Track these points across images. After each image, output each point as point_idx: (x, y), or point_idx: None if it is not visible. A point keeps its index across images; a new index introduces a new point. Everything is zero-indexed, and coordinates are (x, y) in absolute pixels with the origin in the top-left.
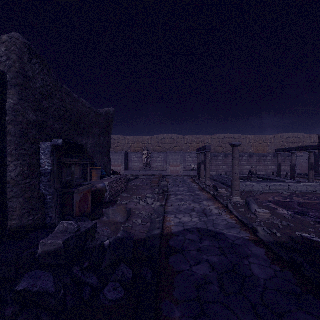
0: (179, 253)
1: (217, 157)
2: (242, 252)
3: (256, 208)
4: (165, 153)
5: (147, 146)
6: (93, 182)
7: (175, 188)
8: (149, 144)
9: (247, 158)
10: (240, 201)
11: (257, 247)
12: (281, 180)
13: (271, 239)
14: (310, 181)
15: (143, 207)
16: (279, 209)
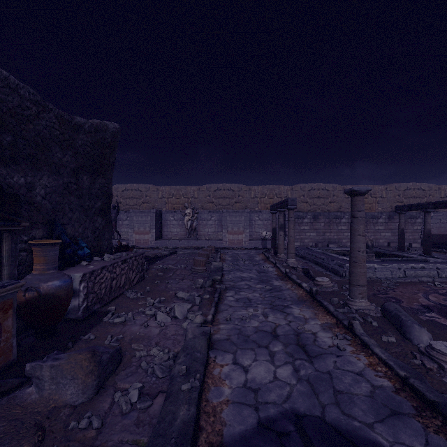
0: None
1: (301, 218)
2: None
3: (425, 337)
4: (221, 212)
5: (193, 202)
6: (21, 280)
7: (235, 274)
8: (195, 199)
9: (347, 221)
10: (368, 307)
11: None
12: (421, 259)
13: None
14: None
15: (162, 331)
16: None
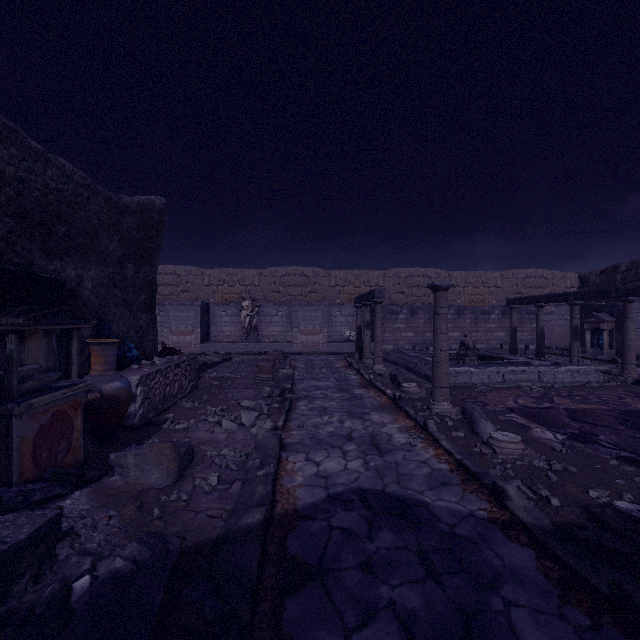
0: (313, 583)
1: (395, 314)
2: (480, 564)
3: (490, 430)
4: (290, 305)
5: (252, 291)
6: (88, 380)
7: (309, 382)
8: (255, 287)
9: (453, 317)
10: (450, 410)
11: (513, 543)
12: (523, 362)
13: (545, 520)
14: (573, 361)
15: (230, 436)
16: (536, 429)
